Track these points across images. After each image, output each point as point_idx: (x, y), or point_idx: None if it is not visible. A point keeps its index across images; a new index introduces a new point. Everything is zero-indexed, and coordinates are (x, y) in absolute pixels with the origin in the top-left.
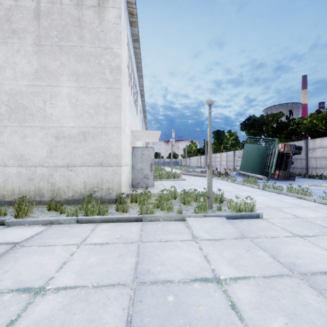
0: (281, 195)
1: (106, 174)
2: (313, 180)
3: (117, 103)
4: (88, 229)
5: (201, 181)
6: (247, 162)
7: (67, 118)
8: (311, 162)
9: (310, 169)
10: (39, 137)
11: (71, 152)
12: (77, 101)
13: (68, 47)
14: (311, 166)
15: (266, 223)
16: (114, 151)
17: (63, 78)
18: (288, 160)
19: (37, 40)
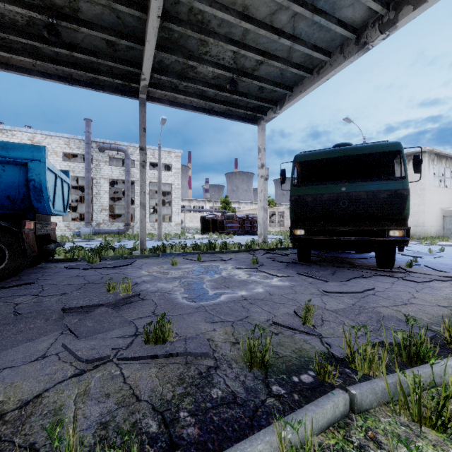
0: None
1: (417, 229)
2: None
3: (423, 202)
4: None
5: None
6: None
7: None
8: None
9: None
10: None
11: None
12: None
13: None
14: None
15: None
16: (421, 221)
17: None
18: None
19: None
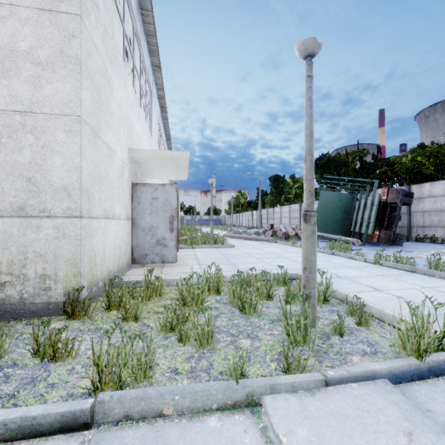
0: (421, 277)
1: (35, 238)
2: (426, 245)
3: (69, 52)
4: None
5: (260, 248)
6: (324, 218)
7: None
8: (416, 218)
9: (415, 228)
10: None
11: None
12: None
13: None
14: (416, 224)
15: None
16: (58, 177)
17: None
18: (393, 213)
19: None
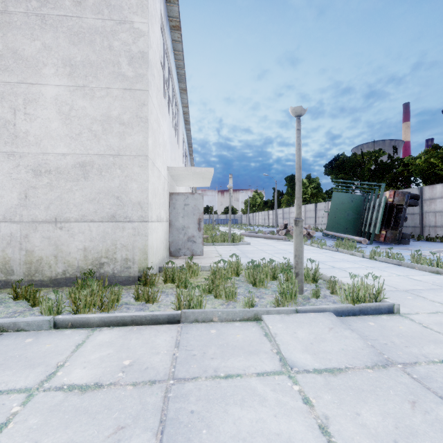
0: (403, 268)
1: (121, 235)
2: (434, 244)
3: (141, 115)
4: (69, 344)
5: (273, 246)
6: (337, 218)
7: (54, 139)
8: (429, 218)
9: (427, 228)
10: (4, 171)
11: (61, 196)
12: (71, 111)
13: (55, 18)
14: (429, 224)
15: (411, 323)
16: (135, 196)
17: (46, 70)
18: (399, 214)
19: (0, 4)
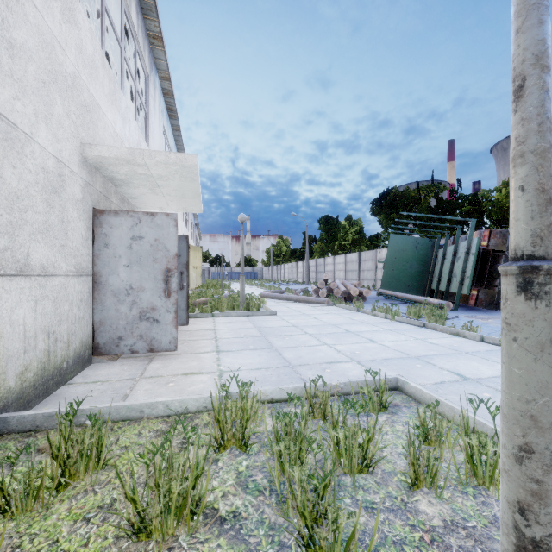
0: None
1: None
2: None
3: None
4: None
5: (313, 316)
6: (395, 271)
7: None
8: None
9: None
10: None
11: None
12: None
13: None
14: None
15: None
16: None
17: None
18: (496, 265)
19: None
